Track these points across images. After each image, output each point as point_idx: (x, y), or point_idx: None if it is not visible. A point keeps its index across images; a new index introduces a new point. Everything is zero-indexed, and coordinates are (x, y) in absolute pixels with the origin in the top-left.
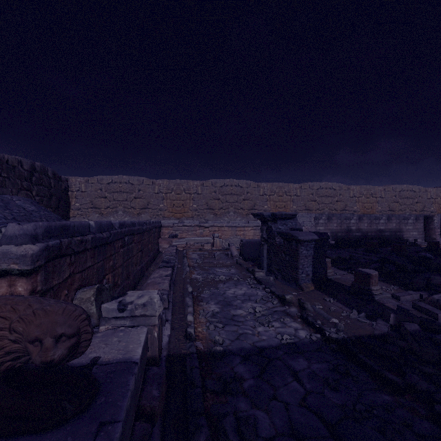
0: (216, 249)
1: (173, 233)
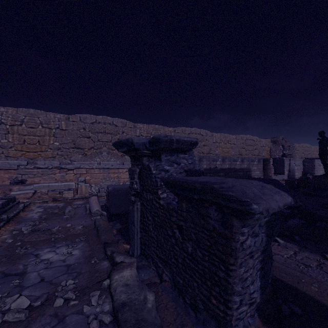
0: (78, 198)
1: (17, 177)
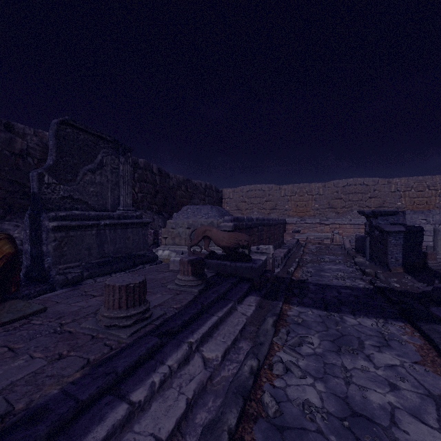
0: (334, 244)
1: (296, 229)
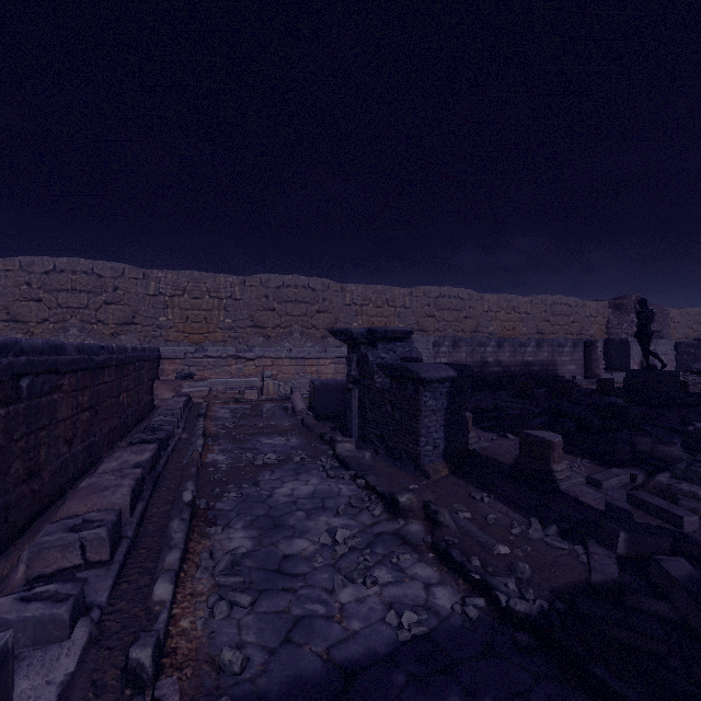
0: (266, 399)
1: (184, 370)
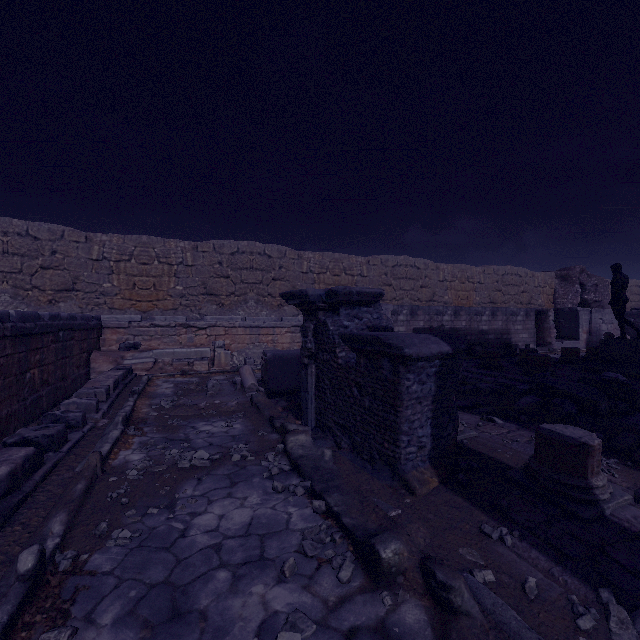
0: (216, 371)
1: (129, 340)
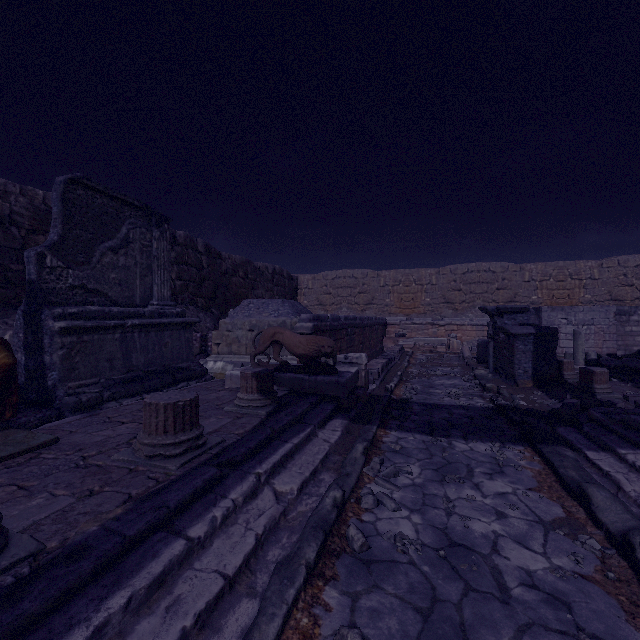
0: (450, 352)
1: (400, 332)
